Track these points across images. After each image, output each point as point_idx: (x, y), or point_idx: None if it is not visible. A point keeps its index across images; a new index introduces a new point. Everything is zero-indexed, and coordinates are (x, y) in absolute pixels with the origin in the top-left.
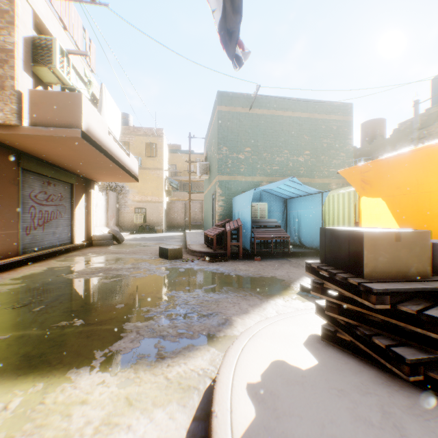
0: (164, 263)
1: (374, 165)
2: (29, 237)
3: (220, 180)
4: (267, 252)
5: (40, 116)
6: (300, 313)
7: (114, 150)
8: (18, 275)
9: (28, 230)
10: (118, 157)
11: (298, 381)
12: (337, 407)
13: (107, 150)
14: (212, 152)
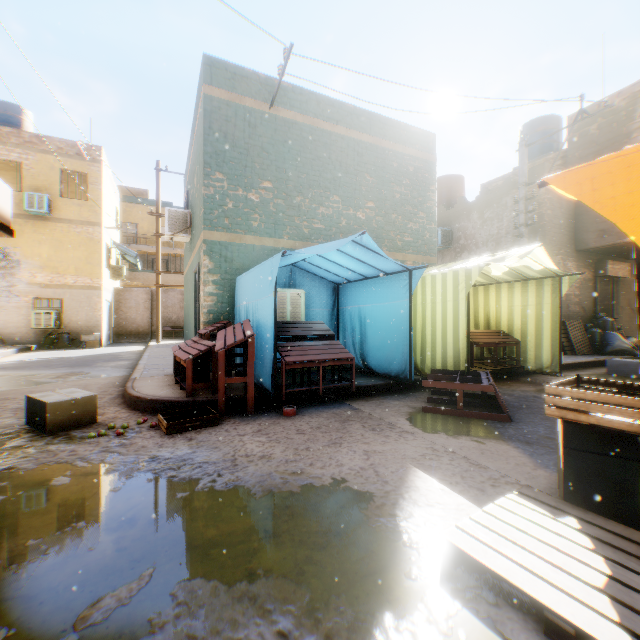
0: (24, 449)
1: None
2: None
3: (208, 240)
4: (309, 392)
5: None
6: None
7: None
8: None
9: None
10: None
11: None
12: None
13: None
14: (195, 187)
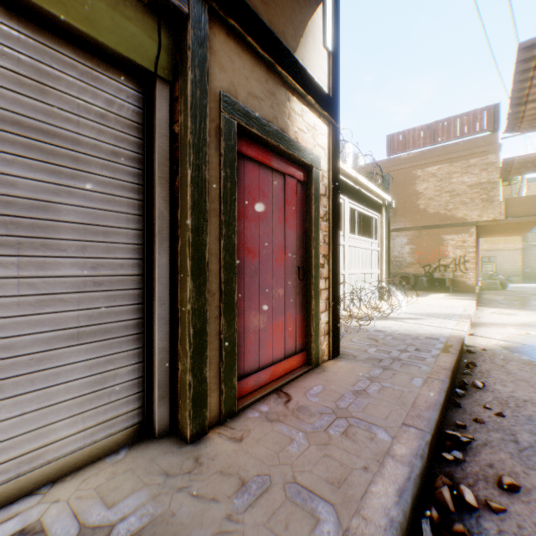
0: None
1: None
2: None
3: None
4: None
5: (510, 212)
6: None
7: None
8: (496, 298)
9: None
10: None
11: None
12: None
13: None
14: None
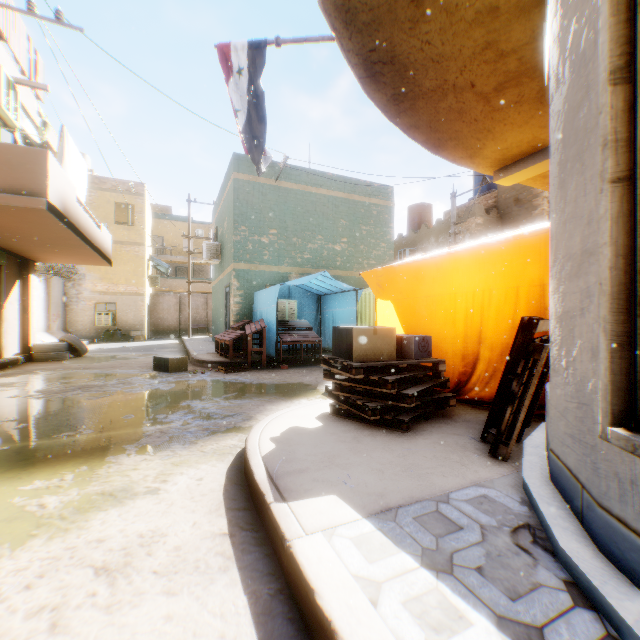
0: (165, 376)
1: (386, 271)
2: None
3: (236, 269)
4: (297, 360)
5: None
6: (318, 402)
7: (84, 223)
8: None
9: None
10: (88, 231)
11: (307, 433)
12: (328, 439)
13: (76, 223)
14: (225, 230)
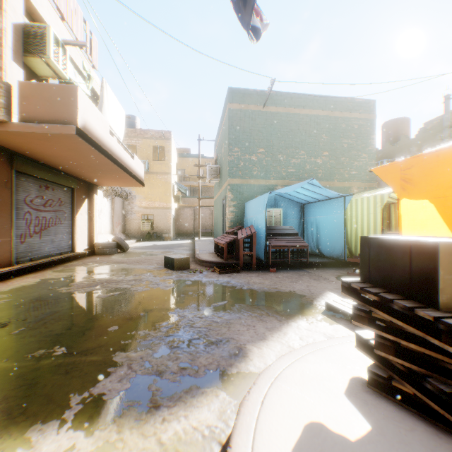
0: (170, 274)
1: (418, 160)
2: (23, 246)
3: (231, 183)
4: (283, 263)
5: (30, 111)
6: (332, 343)
7: (116, 151)
8: (6, 288)
9: (23, 238)
10: (121, 158)
11: None
12: None
13: (108, 150)
14: (223, 154)
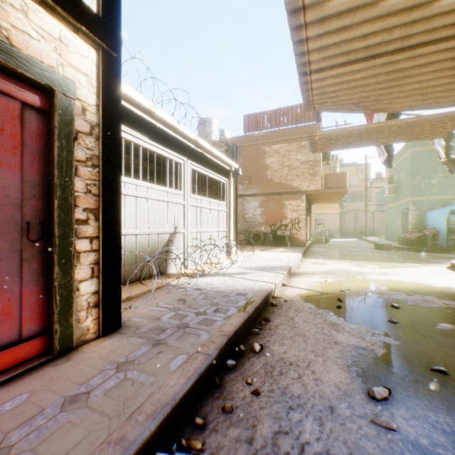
0: (383, 251)
1: None
2: None
3: (412, 200)
4: None
5: (328, 184)
6: None
7: None
8: (319, 250)
9: None
10: None
11: None
12: None
13: None
14: (401, 178)
